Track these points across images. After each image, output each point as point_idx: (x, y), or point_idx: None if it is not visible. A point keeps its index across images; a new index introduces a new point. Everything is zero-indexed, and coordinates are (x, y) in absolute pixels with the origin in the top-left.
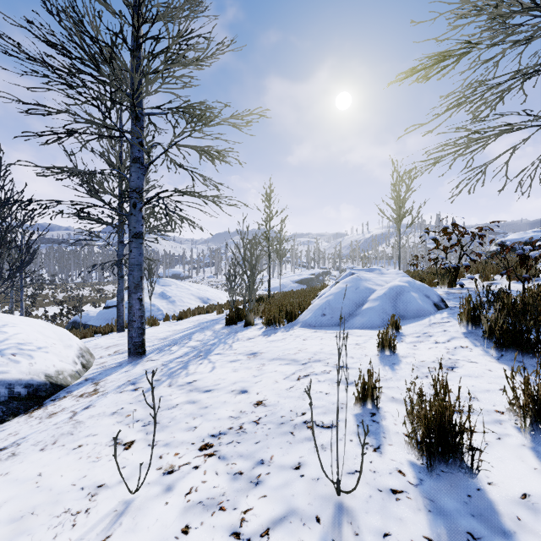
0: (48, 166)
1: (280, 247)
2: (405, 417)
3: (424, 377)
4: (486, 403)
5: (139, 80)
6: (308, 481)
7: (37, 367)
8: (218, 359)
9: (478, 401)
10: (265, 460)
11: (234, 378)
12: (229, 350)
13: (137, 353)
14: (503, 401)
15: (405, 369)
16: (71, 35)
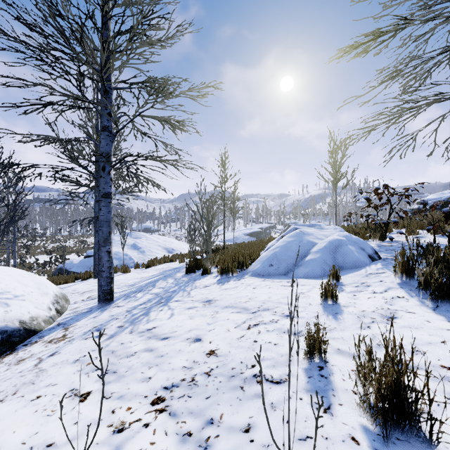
0: (26, 134)
1: (233, 205)
2: (352, 371)
3: (367, 327)
4: (430, 357)
5: (107, 58)
6: (257, 448)
7: (12, 314)
8: (177, 306)
9: (422, 354)
10: (214, 419)
11: (190, 325)
12: (187, 297)
13: (106, 300)
14: (447, 355)
15: (347, 319)
16: (45, 17)
